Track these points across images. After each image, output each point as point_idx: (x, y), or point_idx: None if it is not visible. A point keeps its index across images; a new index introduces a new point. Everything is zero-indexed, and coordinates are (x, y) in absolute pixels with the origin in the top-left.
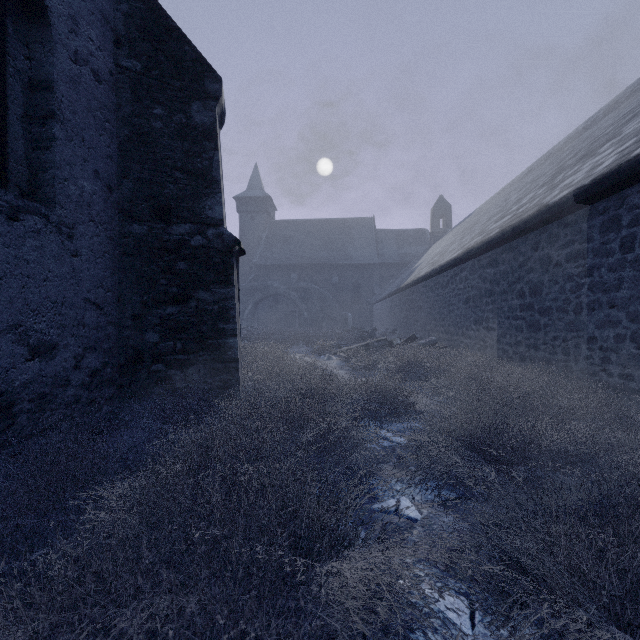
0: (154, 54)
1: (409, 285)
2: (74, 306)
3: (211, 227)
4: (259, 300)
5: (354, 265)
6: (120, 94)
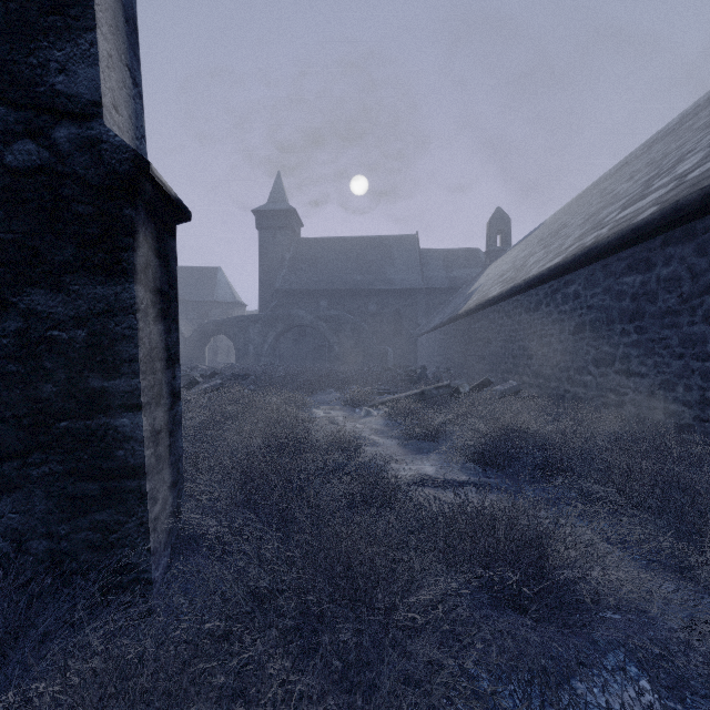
0: None
1: (471, 311)
2: None
3: (65, 120)
4: (281, 332)
5: (394, 290)
6: None
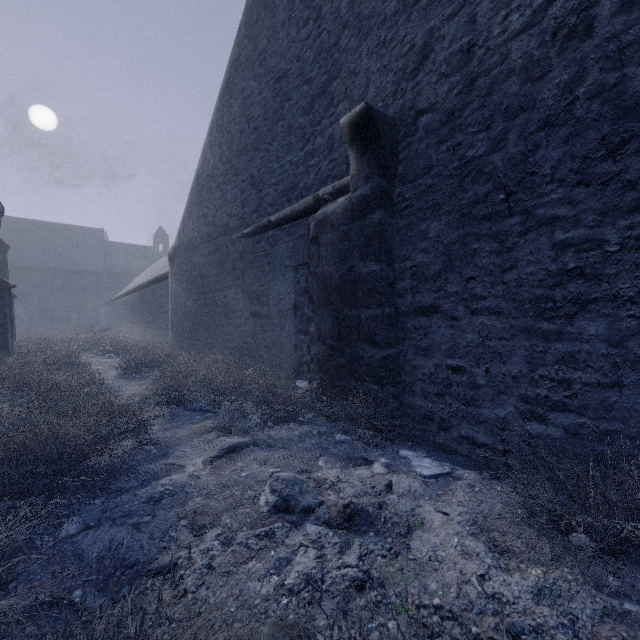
0: None
1: (115, 299)
2: None
3: None
4: None
5: (81, 271)
6: None
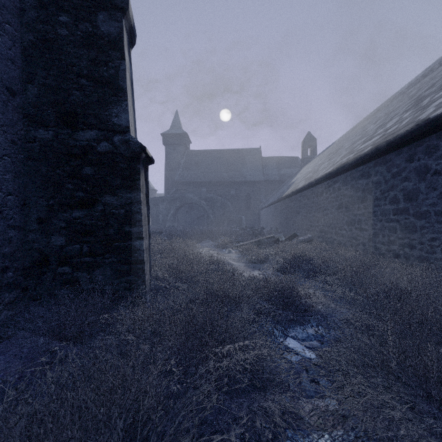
0: None
1: (289, 195)
2: None
3: (117, 134)
4: (178, 207)
5: (246, 182)
6: None
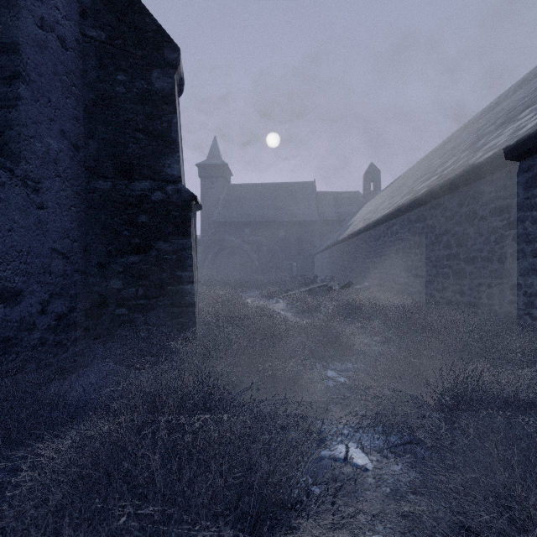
0: (117, 25)
1: (345, 238)
2: (40, 255)
3: (170, 183)
4: (217, 251)
5: (298, 222)
6: (86, 61)
